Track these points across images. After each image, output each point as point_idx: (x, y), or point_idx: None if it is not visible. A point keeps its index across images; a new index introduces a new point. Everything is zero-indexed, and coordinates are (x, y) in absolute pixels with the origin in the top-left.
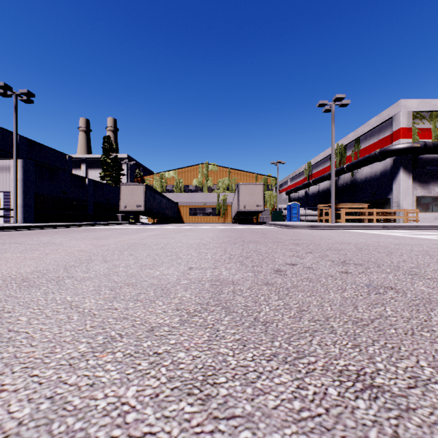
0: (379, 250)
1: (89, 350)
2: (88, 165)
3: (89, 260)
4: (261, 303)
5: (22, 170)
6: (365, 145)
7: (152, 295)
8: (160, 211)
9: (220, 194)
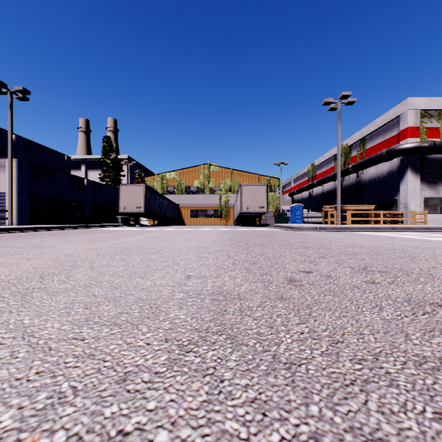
0: (399, 254)
1: (14, 424)
2: (88, 166)
3: (73, 266)
4: (278, 329)
5: (18, 170)
6: (371, 145)
7: (136, 315)
8: (161, 213)
9: (222, 195)
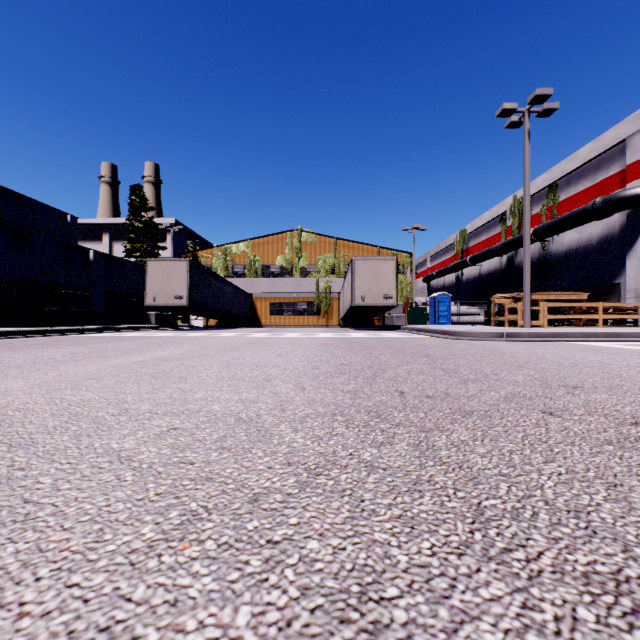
0: None
1: None
2: (113, 236)
3: None
4: None
5: None
6: (569, 194)
7: None
8: (219, 307)
9: (321, 279)
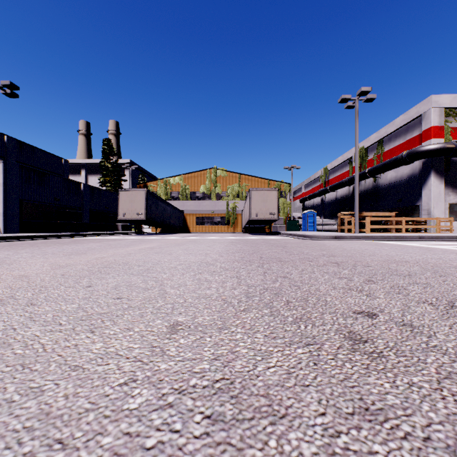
0: None
1: None
2: (88, 171)
3: (3, 300)
4: None
5: (5, 173)
6: (390, 147)
7: None
8: (164, 220)
9: (230, 201)
